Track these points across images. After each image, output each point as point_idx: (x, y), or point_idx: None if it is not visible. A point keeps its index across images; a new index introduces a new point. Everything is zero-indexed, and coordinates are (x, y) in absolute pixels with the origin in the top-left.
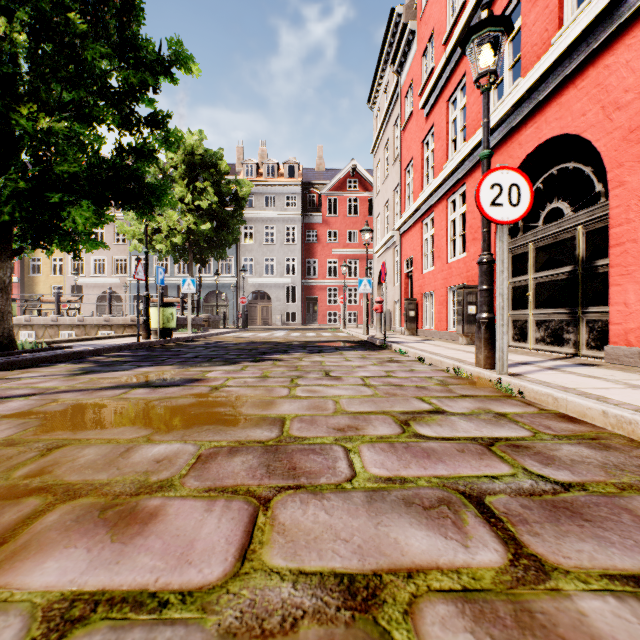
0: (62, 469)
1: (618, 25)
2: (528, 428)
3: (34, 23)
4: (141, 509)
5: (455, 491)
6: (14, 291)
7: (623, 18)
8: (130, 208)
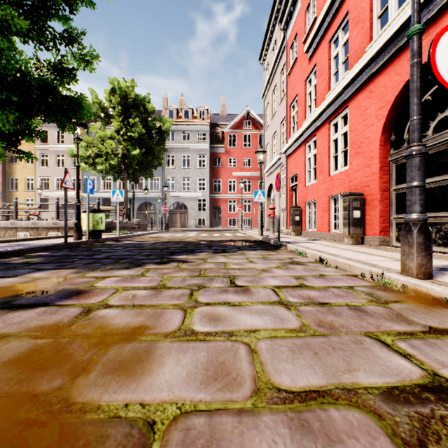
0: None
1: None
2: None
3: None
4: None
5: None
6: None
7: None
8: (50, 121)
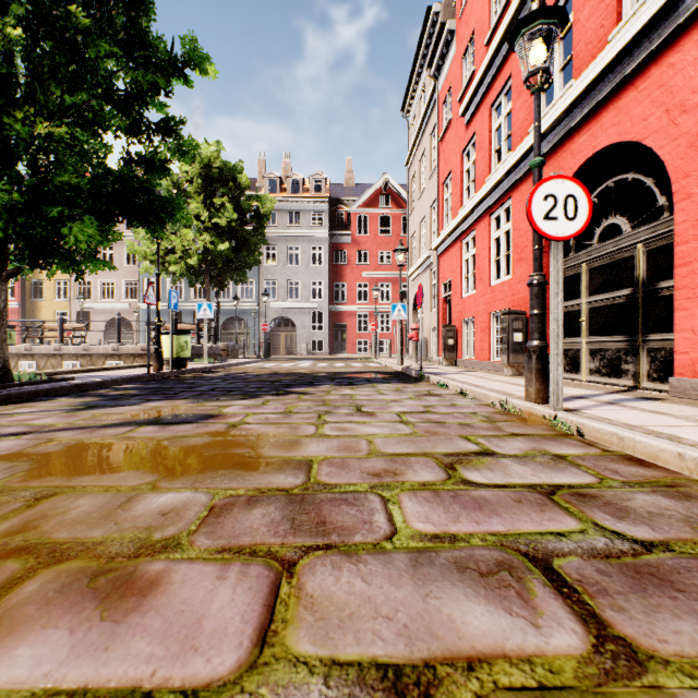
0: (50, 524)
1: (685, 18)
2: (592, 473)
3: (32, 18)
4: (140, 576)
5: (516, 552)
6: (14, 317)
7: (691, 10)
8: (139, 225)
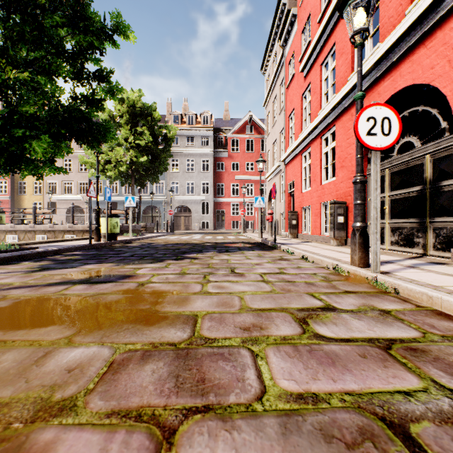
0: None
1: None
2: (415, 327)
3: None
4: (28, 448)
5: (374, 416)
6: (6, 206)
7: None
8: (83, 142)
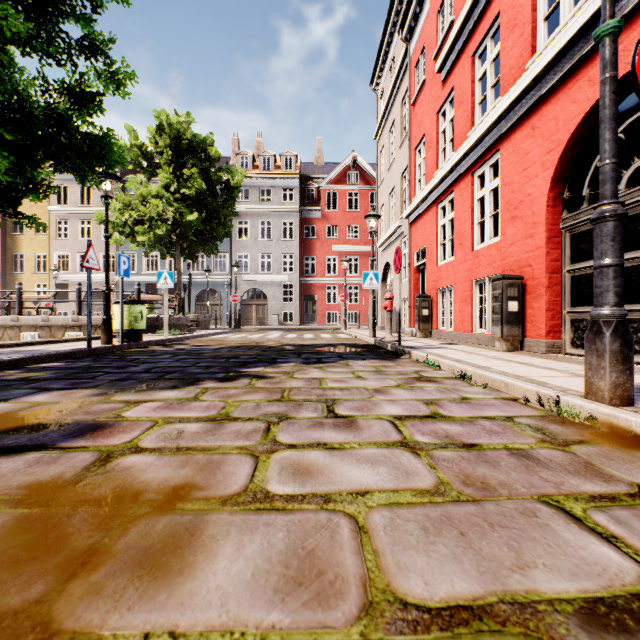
0: None
1: None
2: None
3: None
4: None
5: None
6: None
7: None
8: (64, 170)
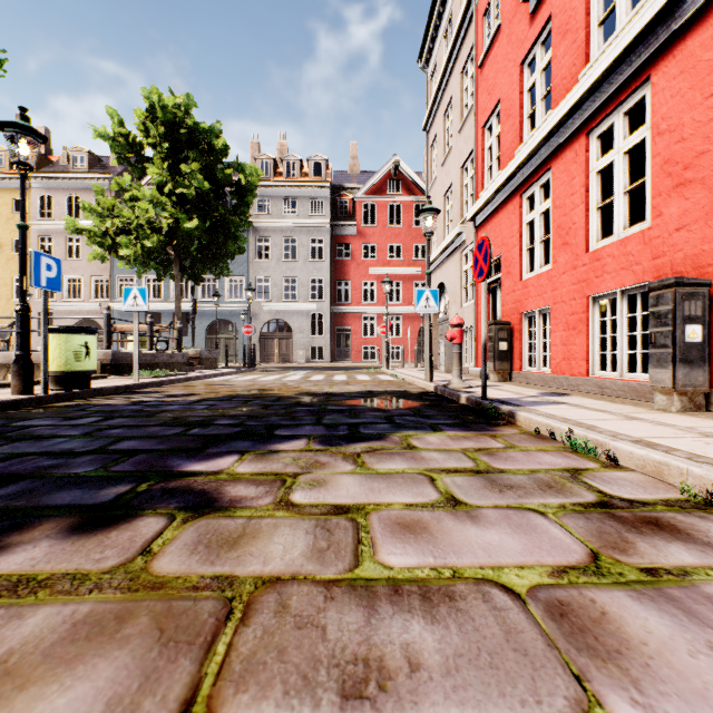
0: None
1: None
2: None
3: None
4: None
5: None
6: None
7: None
8: None
